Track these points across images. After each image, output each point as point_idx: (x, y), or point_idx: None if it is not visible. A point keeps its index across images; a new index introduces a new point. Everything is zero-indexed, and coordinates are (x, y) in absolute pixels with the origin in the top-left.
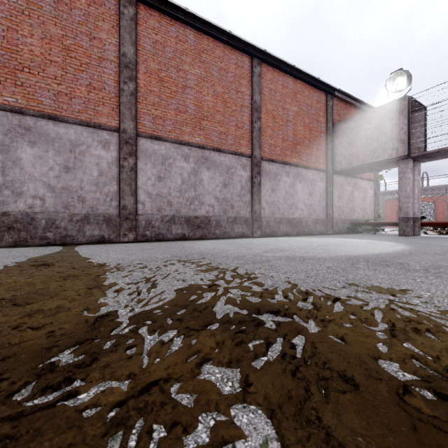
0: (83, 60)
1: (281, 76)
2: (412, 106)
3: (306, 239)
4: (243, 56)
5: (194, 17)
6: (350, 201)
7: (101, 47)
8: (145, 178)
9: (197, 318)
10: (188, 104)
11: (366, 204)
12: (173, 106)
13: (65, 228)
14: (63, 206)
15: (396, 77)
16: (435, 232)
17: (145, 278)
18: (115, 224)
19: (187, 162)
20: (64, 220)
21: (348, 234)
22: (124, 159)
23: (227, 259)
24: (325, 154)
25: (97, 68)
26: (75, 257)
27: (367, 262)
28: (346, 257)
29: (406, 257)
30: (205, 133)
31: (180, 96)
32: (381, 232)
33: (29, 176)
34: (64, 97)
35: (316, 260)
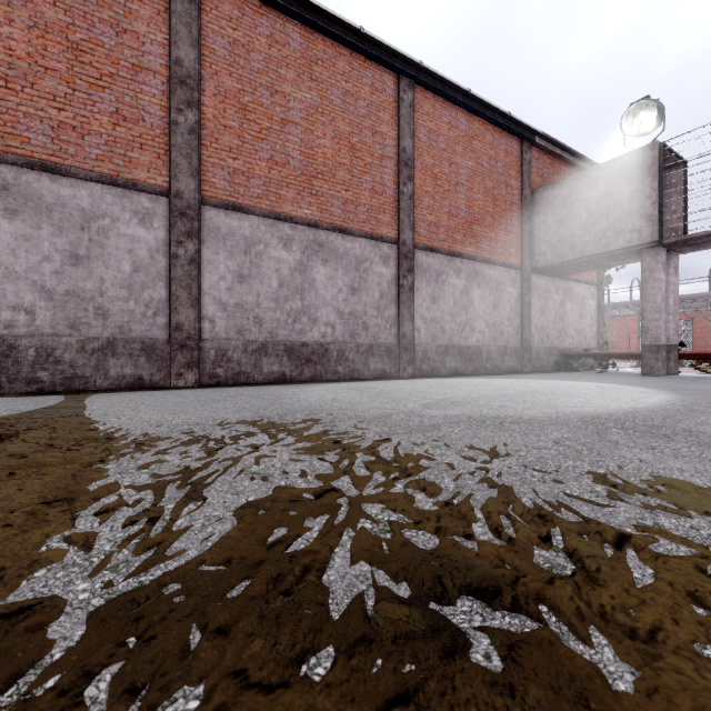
0: (105, 69)
1: (447, 109)
2: (664, 160)
3: (492, 382)
4: (383, 72)
5: (300, 2)
6: (559, 319)
7: (138, 48)
8: (216, 276)
9: (276, 621)
10: (290, 151)
11: (585, 324)
12: (265, 153)
13: (72, 363)
14: (68, 325)
15: (638, 111)
16: (701, 370)
17: (184, 473)
18: (161, 356)
19: (288, 249)
20: (69, 350)
21: (556, 372)
22: (179, 243)
23: (357, 422)
24: (519, 240)
25: (130, 85)
26: (70, 419)
27: (625, 430)
28: (579, 417)
29: (689, 419)
30: (319, 201)
31: (276, 138)
32: (609, 369)
33: (5, 271)
34: (71, 133)
35: (526, 425)
